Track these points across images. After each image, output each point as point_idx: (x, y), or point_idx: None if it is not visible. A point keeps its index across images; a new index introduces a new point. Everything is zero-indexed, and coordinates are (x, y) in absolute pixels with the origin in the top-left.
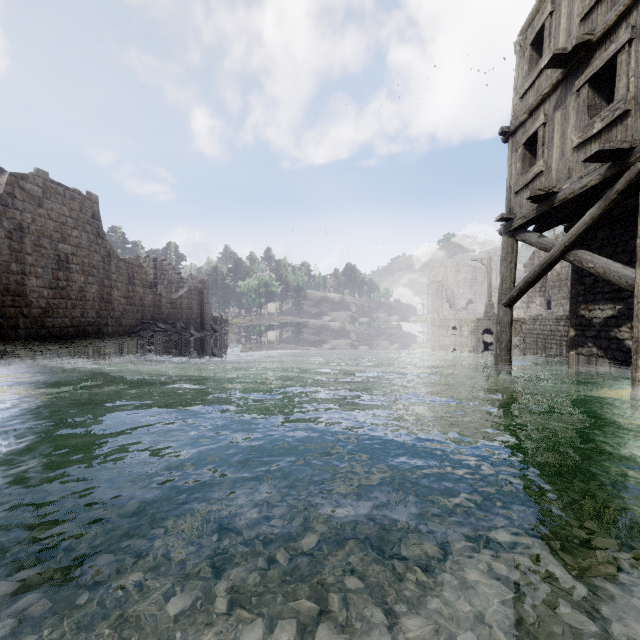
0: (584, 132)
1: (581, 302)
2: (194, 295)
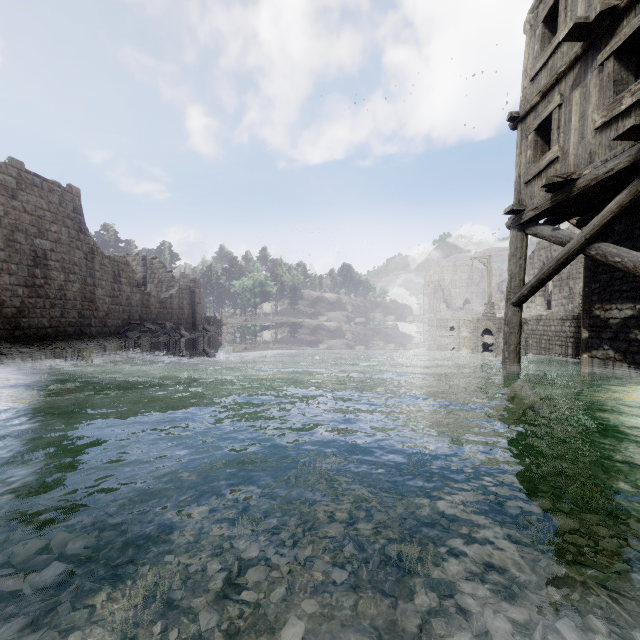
0: (609, 110)
1: (595, 301)
2: (185, 294)
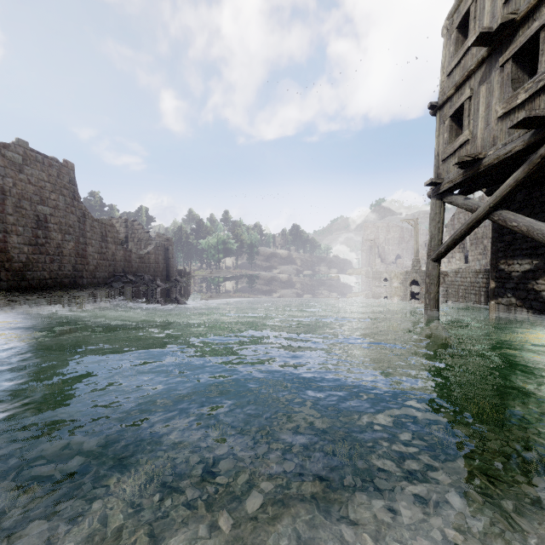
0: (508, 103)
1: (501, 257)
2: (160, 251)
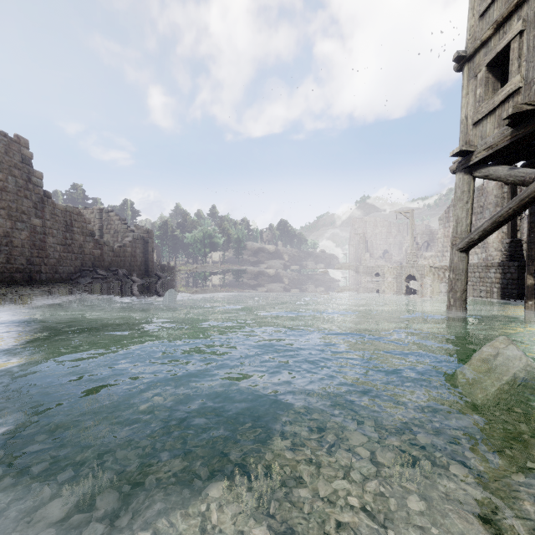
0: None
1: None
2: (139, 244)
